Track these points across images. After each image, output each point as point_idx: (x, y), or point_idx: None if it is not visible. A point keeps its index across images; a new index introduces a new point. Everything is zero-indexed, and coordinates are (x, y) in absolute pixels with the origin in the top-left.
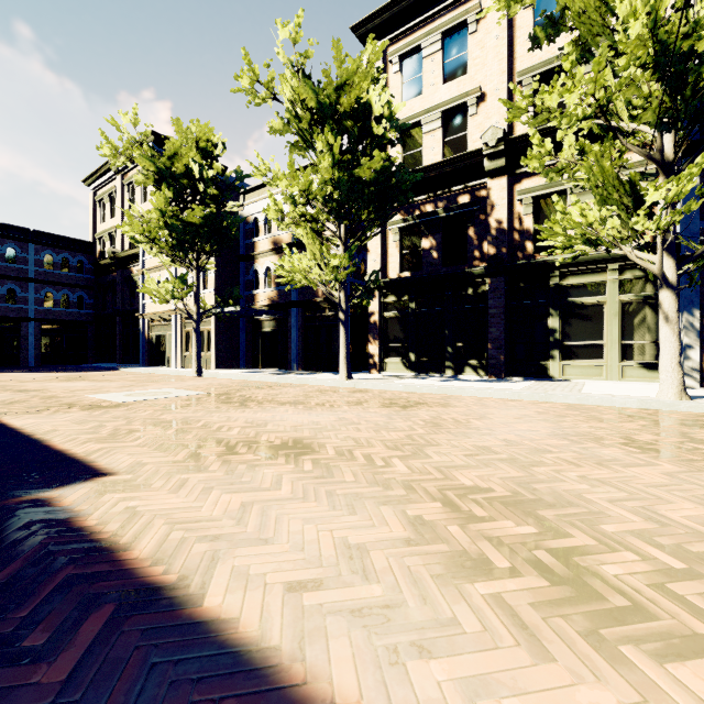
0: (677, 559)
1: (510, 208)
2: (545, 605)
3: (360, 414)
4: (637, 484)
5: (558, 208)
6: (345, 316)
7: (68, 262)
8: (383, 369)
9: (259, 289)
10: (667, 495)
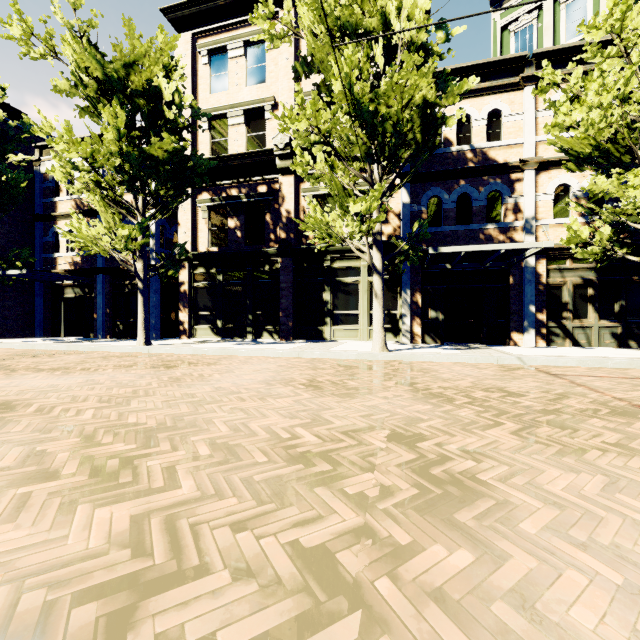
0: (212, 450)
1: (297, 202)
2: (63, 492)
3: (116, 375)
4: (265, 409)
5: (311, 207)
6: (144, 284)
7: None
8: (193, 335)
9: (59, 253)
10: (273, 413)
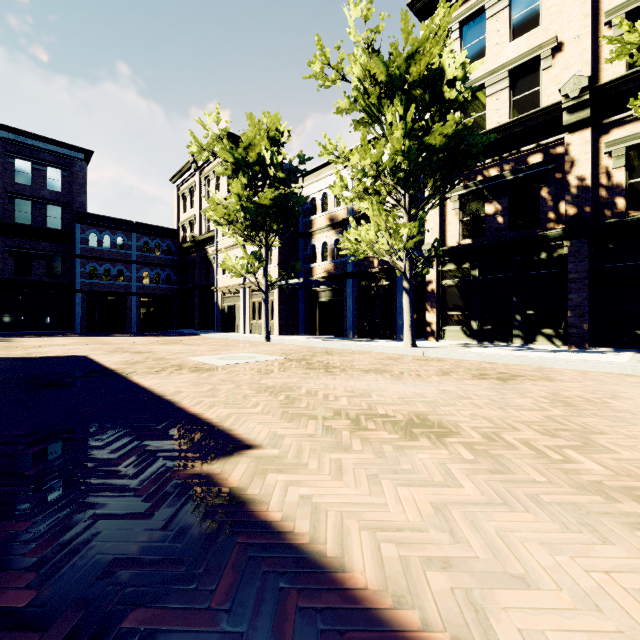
0: None
1: (595, 163)
2: None
3: (459, 386)
4: None
5: None
6: (410, 284)
7: (160, 246)
8: (441, 337)
9: (316, 263)
10: None
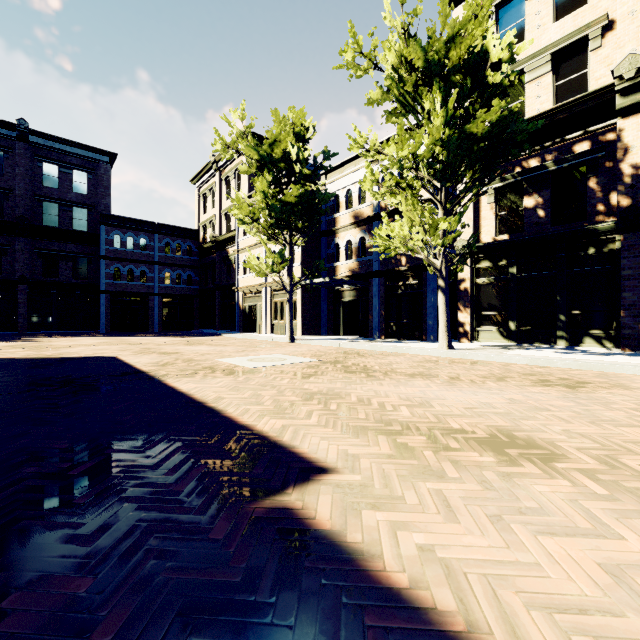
0: None
1: None
2: None
3: (525, 394)
4: None
5: None
6: (445, 283)
7: (181, 247)
8: (474, 338)
9: (339, 262)
10: None
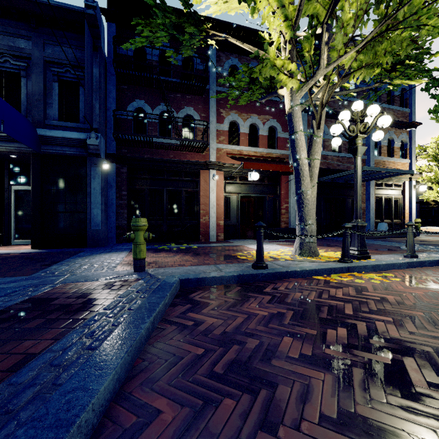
0: None
1: None
2: None
3: None
4: None
5: None
6: None
7: None
8: None
9: None
10: None
